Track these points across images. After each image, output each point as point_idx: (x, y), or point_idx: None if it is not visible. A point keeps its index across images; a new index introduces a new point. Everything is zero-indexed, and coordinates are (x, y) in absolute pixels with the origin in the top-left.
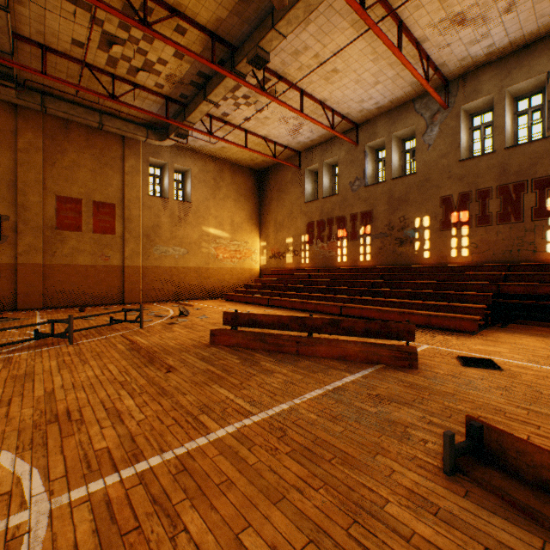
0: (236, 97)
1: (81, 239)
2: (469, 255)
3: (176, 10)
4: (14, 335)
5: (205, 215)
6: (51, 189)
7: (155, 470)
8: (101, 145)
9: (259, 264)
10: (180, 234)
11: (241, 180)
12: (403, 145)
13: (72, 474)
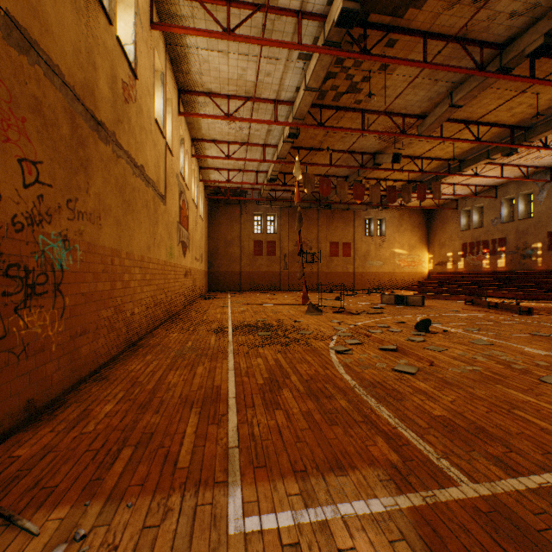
0: None
1: (338, 260)
2: None
3: (395, 180)
4: None
5: (393, 242)
6: (328, 240)
7: None
8: (345, 216)
9: (427, 269)
10: (379, 254)
11: (414, 217)
12: (529, 197)
13: None
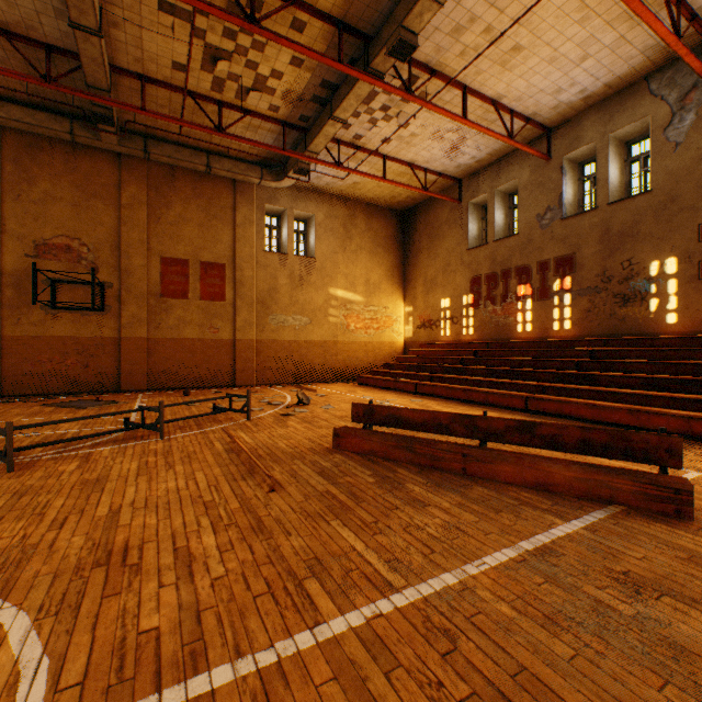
0: (372, 110)
1: (187, 308)
2: None
3: None
4: (105, 423)
5: (333, 273)
6: (155, 250)
7: (217, 699)
8: (210, 193)
9: (402, 336)
10: (301, 298)
11: (378, 225)
12: (627, 151)
13: (92, 682)
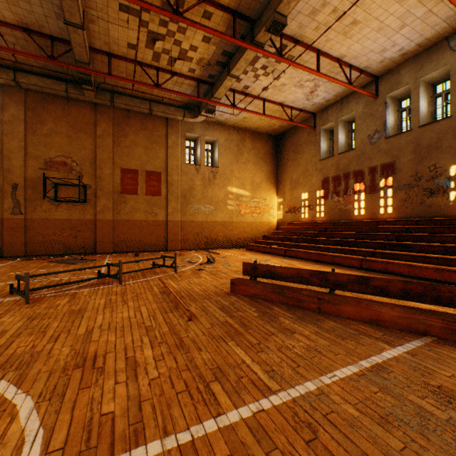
0: (255, 69)
1: (137, 200)
2: None
3: None
4: (86, 273)
5: (230, 177)
6: (117, 164)
7: None
8: (151, 127)
9: (275, 218)
10: (209, 194)
11: (259, 145)
12: (432, 90)
13: (69, 448)
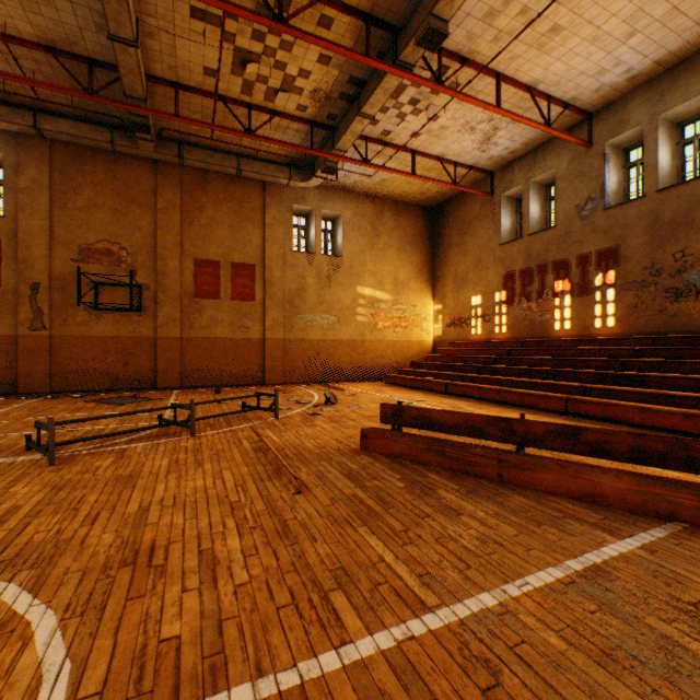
0: (400, 105)
1: (218, 308)
2: None
3: None
4: (141, 420)
5: (360, 272)
6: (188, 252)
7: None
8: (240, 196)
9: (431, 335)
10: (328, 297)
11: (406, 222)
12: (679, 133)
13: (110, 693)
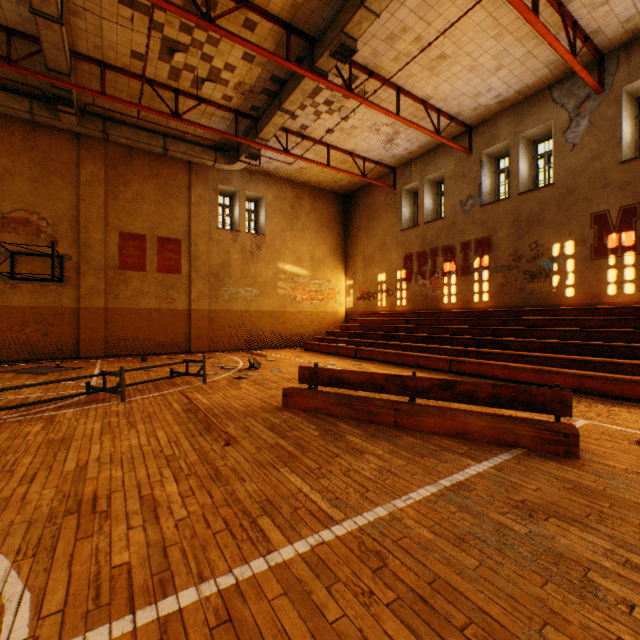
0: (317, 104)
1: (144, 279)
2: (636, 292)
3: None
4: (67, 388)
5: (281, 249)
6: (113, 225)
7: (185, 615)
8: (166, 173)
9: (344, 307)
10: (252, 272)
11: (322, 206)
12: (534, 149)
13: (71, 609)
